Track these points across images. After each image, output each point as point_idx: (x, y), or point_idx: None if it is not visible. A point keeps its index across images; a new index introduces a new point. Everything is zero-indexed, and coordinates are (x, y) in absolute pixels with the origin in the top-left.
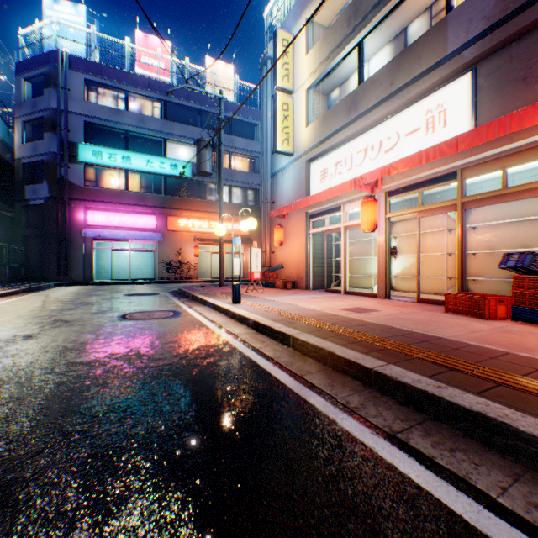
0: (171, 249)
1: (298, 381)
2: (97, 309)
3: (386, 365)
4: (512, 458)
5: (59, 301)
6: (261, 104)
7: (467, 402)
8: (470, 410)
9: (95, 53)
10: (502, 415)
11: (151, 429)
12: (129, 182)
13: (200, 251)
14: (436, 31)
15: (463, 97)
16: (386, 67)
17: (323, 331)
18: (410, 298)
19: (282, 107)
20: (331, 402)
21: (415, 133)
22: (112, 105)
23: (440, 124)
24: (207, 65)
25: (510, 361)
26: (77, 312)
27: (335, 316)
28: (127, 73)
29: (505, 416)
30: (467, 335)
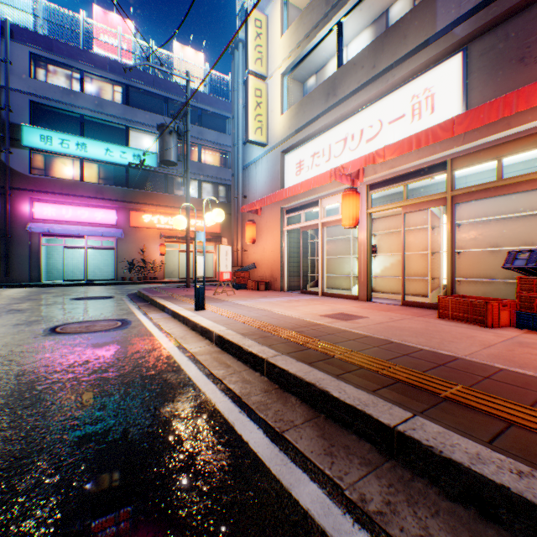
0: (134, 247)
1: (276, 445)
2: (24, 319)
3: (412, 418)
4: None
5: None
6: (233, 92)
7: None
8: None
9: (43, 24)
10: None
11: None
12: (85, 172)
13: (167, 250)
14: (424, 7)
15: (453, 80)
16: (368, 48)
17: (307, 351)
18: (393, 301)
19: (254, 92)
20: (335, 498)
21: (400, 120)
22: (64, 85)
23: (427, 110)
24: (174, 51)
25: None
26: None
27: (318, 326)
28: (82, 50)
29: None
30: (485, 353)
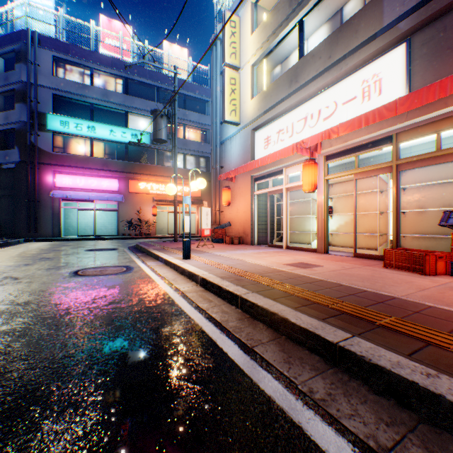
0: (132, 209)
1: (248, 355)
2: (53, 265)
3: (351, 338)
4: None
5: (20, 256)
6: (211, 80)
7: None
8: None
9: (62, 33)
10: None
11: None
12: (94, 149)
13: (158, 211)
14: (373, 6)
15: (398, 66)
16: (325, 42)
17: (272, 290)
18: (346, 253)
19: (229, 81)
20: (291, 390)
21: (352, 101)
22: (78, 80)
23: (375, 93)
24: (164, 48)
25: None
26: (32, 268)
27: (282, 272)
28: (92, 52)
29: None
30: (419, 294)
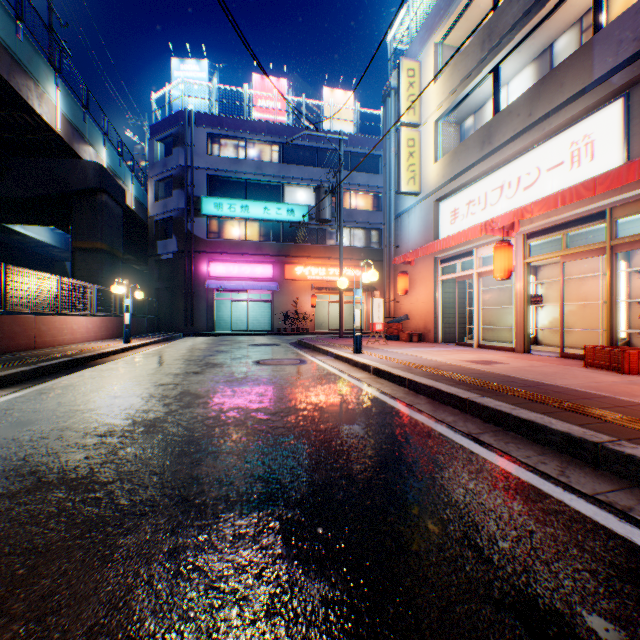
0: (288, 299)
1: (407, 407)
2: (233, 356)
3: (479, 397)
4: (547, 447)
5: (197, 349)
6: (384, 139)
7: (527, 416)
8: (525, 419)
9: (216, 106)
10: (546, 422)
11: (307, 421)
12: (247, 232)
13: (316, 301)
14: (581, 55)
15: (613, 126)
16: (523, 96)
17: (436, 376)
18: (556, 354)
19: (406, 143)
20: (430, 419)
21: (558, 167)
22: (231, 155)
23: (586, 158)
24: (324, 97)
25: (600, 401)
26: (218, 358)
27: (455, 366)
28: (245, 121)
29: (548, 422)
30: (583, 384)
